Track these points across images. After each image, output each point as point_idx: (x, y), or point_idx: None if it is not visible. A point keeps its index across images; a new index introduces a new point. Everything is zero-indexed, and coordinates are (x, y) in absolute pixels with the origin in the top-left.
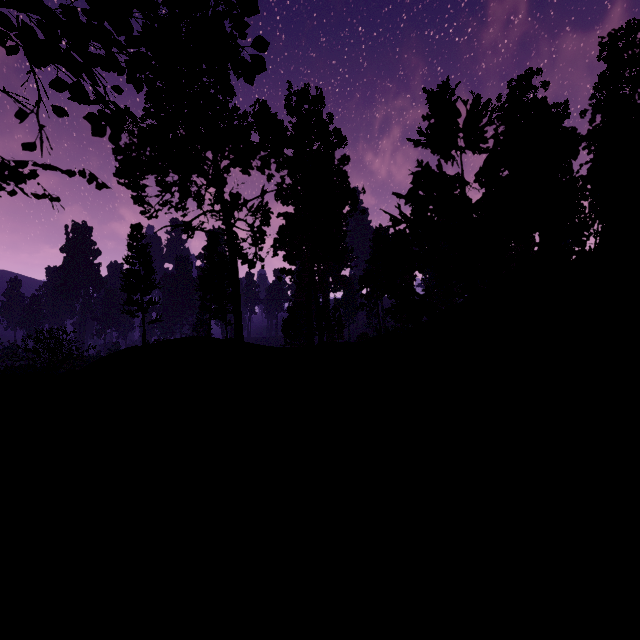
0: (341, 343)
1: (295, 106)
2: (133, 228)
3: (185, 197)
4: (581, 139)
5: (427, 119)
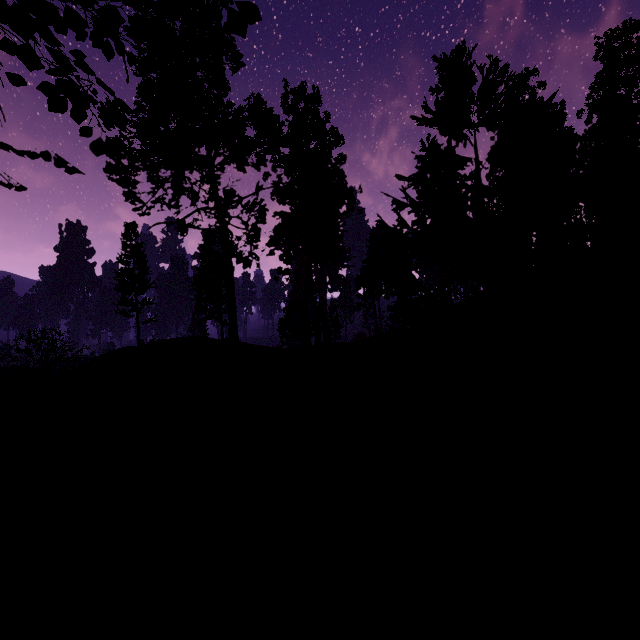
0: (338, 343)
1: (292, 104)
2: (127, 227)
3: (178, 194)
4: (577, 139)
5: (437, 91)
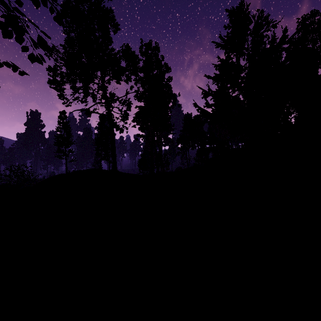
0: (168, 172)
1: (144, 51)
2: (61, 113)
3: (86, 95)
4: None
5: (227, 28)
